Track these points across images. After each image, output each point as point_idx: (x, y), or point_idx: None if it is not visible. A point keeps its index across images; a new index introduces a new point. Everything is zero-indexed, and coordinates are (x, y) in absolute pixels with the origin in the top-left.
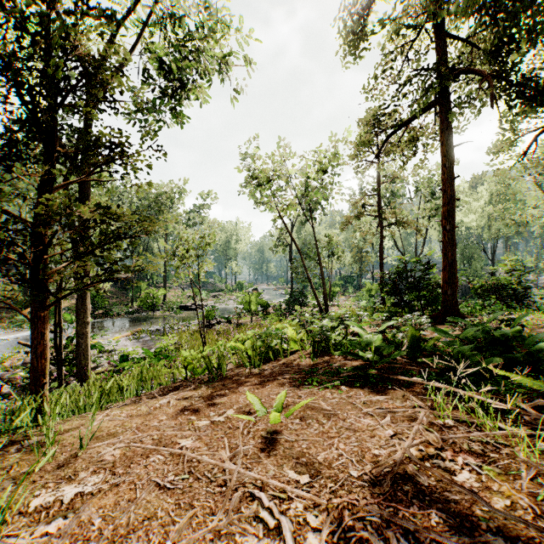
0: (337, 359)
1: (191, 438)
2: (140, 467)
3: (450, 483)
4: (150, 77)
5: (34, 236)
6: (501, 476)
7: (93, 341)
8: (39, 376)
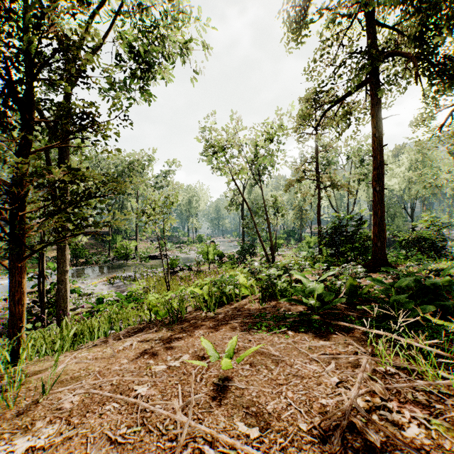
0: (282, 304)
1: (147, 384)
2: (95, 417)
3: (404, 445)
4: (122, 61)
5: (9, 195)
6: (451, 431)
7: (74, 285)
8: (17, 320)
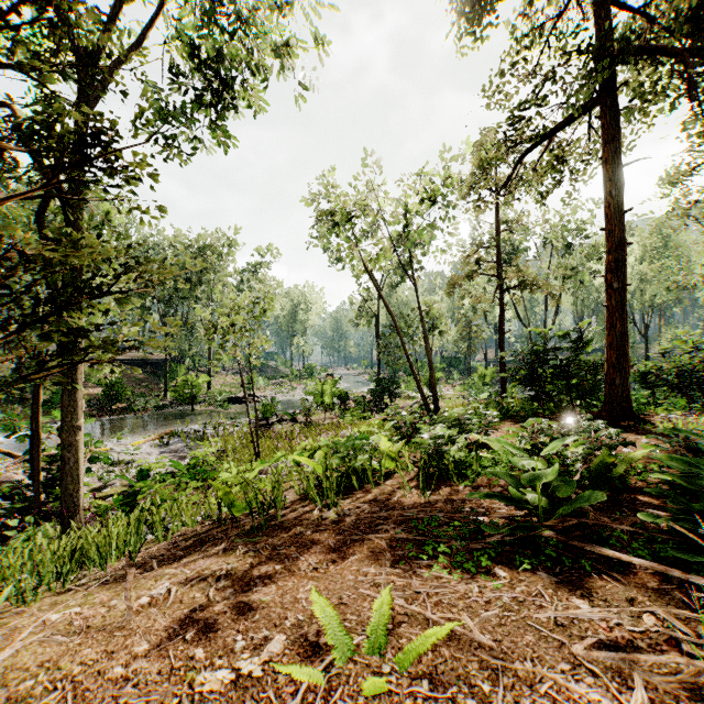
0: (463, 494)
1: None
2: None
3: None
4: (180, 73)
5: None
6: None
7: (104, 447)
8: None
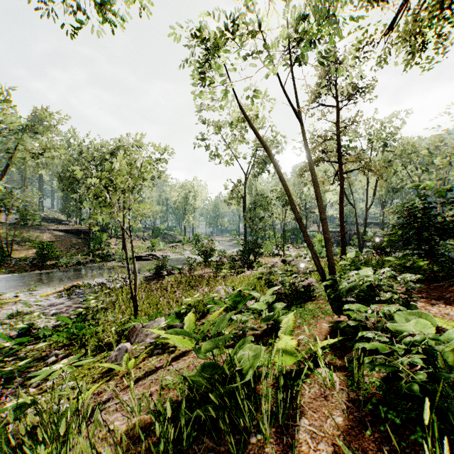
0: None
1: None
2: None
3: None
4: None
5: None
6: None
7: (15, 298)
8: None
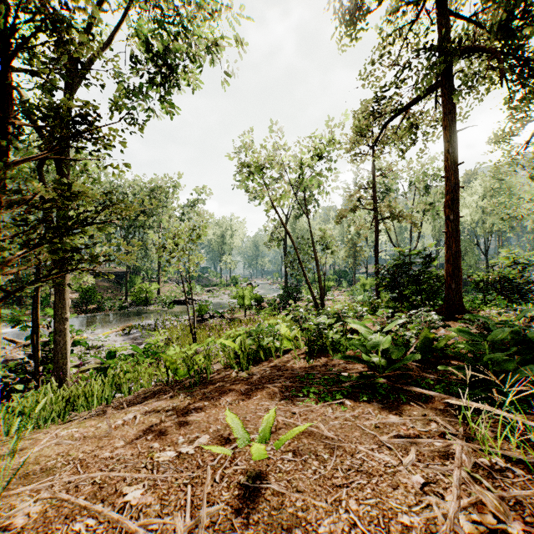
0: (335, 361)
1: (143, 484)
2: None
3: None
4: (138, 62)
5: None
6: None
7: (82, 336)
8: None
